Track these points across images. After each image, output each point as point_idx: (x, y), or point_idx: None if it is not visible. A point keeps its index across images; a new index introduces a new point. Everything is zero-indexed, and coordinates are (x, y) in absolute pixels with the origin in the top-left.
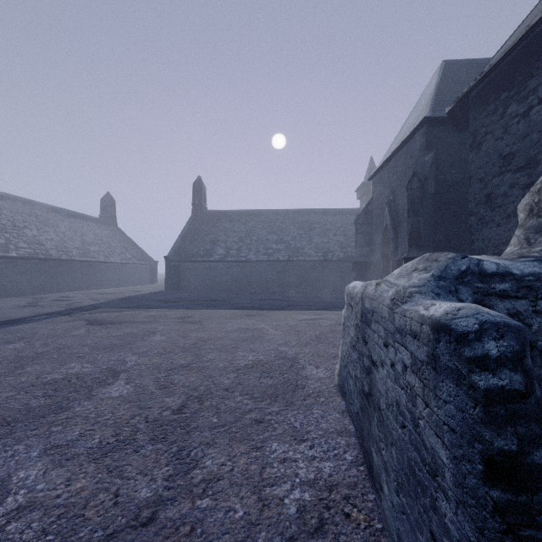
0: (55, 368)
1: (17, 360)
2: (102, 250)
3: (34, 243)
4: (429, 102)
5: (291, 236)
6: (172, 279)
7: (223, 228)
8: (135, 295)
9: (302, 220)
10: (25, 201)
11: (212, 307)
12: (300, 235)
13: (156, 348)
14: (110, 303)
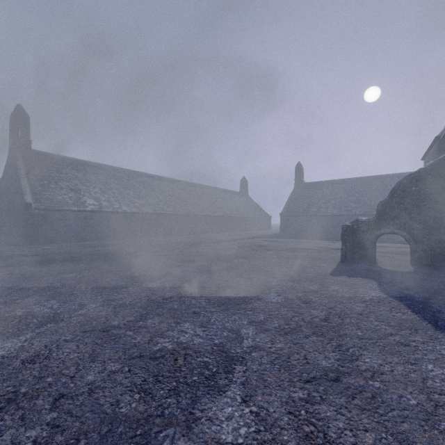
0: (271, 246)
1: (259, 245)
2: (244, 210)
3: (221, 209)
4: None
5: (367, 197)
6: (284, 227)
7: (315, 194)
8: (267, 234)
9: (378, 184)
10: (213, 188)
11: (311, 239)
12: (375, 195)
13: (295, 246)
14: (261, 236)
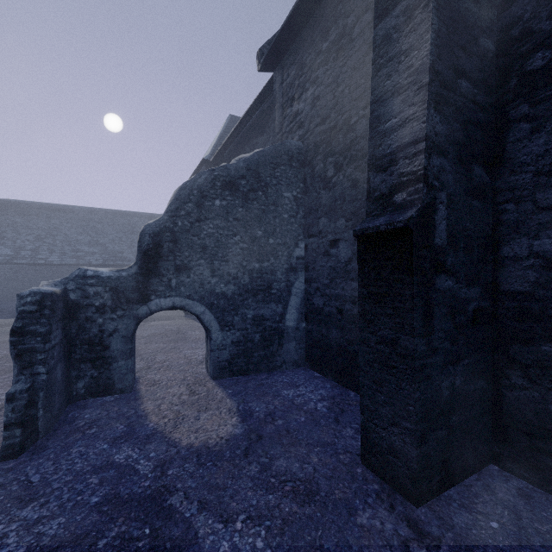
0: None
1: None
2: None
3: None
4: (212, 146)
5: (109, 239)
6: None
7: (11, 222)
8: None
9: (124, 223)
10: None
11: None
12: (120, 238)
13: None
14: None
